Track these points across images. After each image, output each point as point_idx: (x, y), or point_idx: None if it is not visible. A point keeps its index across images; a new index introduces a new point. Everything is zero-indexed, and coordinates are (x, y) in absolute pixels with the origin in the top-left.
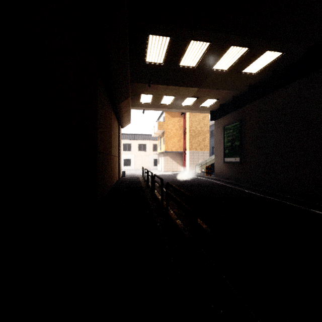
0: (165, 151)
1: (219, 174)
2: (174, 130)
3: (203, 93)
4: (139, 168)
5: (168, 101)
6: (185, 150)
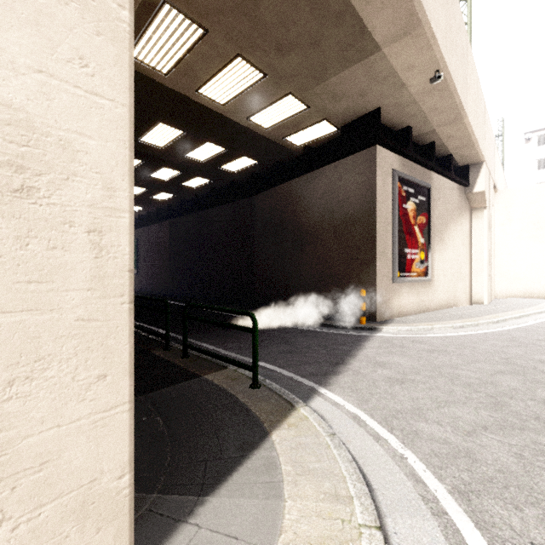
0: None
1: None
2: None
3: None
4: None
5: None
6: None
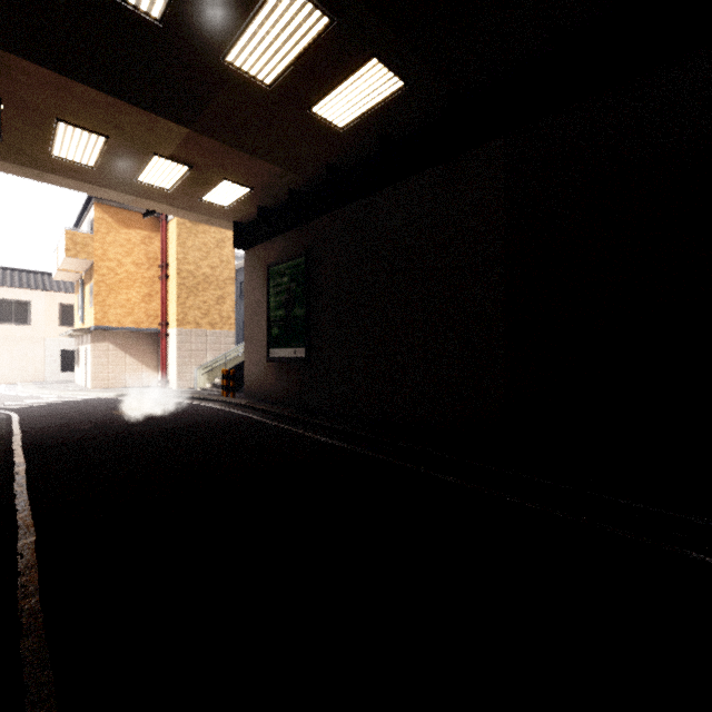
0: (96, 325)
1: (256, 390)
2: (131, 266)
3: (207, 154)
4: (0, 381)
5: (85, 154)
6: (166, 326)
